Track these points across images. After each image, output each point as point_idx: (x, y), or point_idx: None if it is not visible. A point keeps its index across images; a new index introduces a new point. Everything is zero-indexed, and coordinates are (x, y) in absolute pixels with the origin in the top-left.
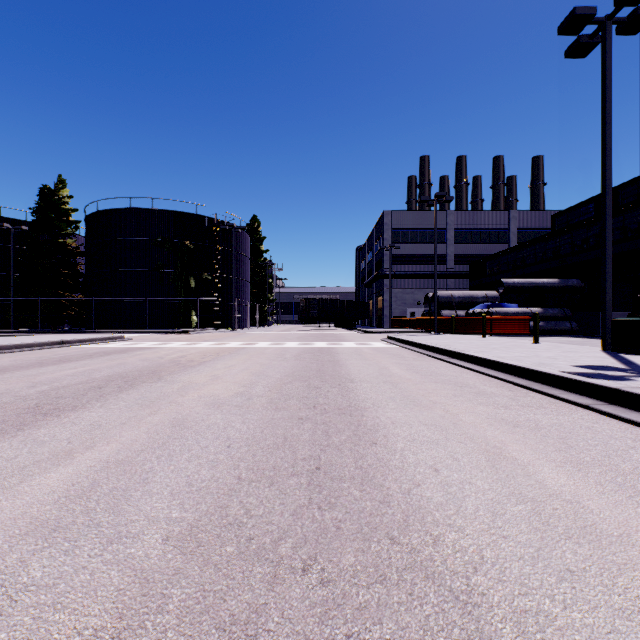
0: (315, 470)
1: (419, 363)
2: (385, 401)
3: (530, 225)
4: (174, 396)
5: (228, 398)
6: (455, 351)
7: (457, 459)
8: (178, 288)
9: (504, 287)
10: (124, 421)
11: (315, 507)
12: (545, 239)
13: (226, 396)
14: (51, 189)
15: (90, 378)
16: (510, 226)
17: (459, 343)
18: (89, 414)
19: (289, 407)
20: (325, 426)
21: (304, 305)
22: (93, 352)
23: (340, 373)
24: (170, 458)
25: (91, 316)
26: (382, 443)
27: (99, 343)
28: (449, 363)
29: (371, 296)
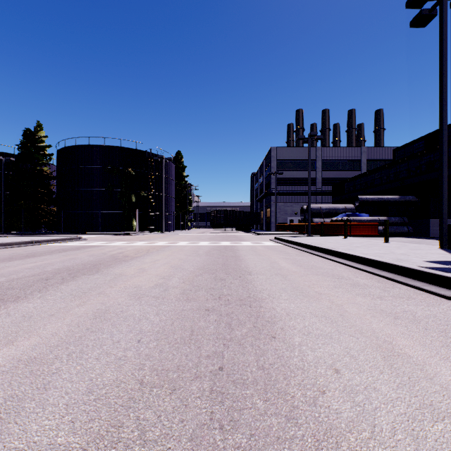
0: (218, 371)
1: (301, 258)
2: (278, 292)
3: (376, 157)
4: (104, 287)
5: (148, 289)
6: (328, 249)
7: (354, 356)
8: (123, 202)
9: (359, 201)
10: (53, 312)
11: (216, 426)
12: (388, 167)
13: (147, 287)
14: (32, 131)
15: (43, 271)
16: (361, 158)
17: (329, 242)
18: (26, 305)
19: (198, 298)
20: (228, 318)
21: (214, 215)
22: (55, 249)
23: (240, 266)
24: (80, 355)
25: (60, 222)
26: (280, 337)
27: (62, 242)
28: (324, 258)
29: (262, 208)
